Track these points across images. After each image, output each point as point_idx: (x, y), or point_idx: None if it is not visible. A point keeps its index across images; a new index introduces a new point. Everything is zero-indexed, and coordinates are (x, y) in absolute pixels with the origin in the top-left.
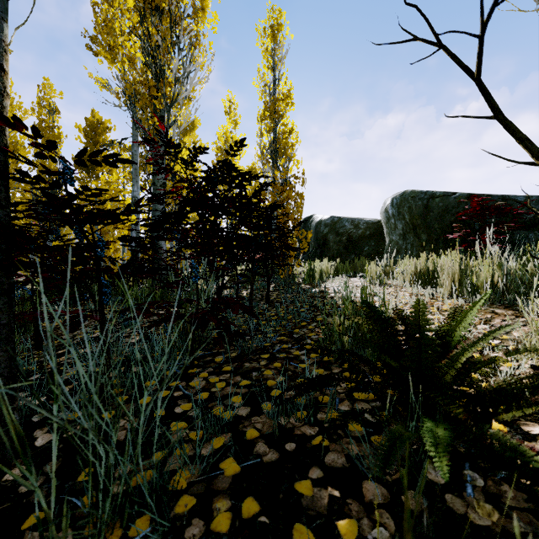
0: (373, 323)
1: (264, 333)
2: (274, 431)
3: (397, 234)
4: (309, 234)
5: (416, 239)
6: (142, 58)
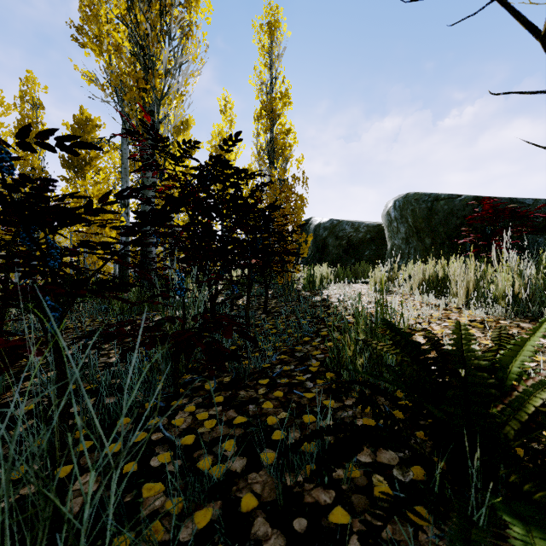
0: (401, 352)
1: (262, 351)
2: (279, 502)
3: (399, 238)
4: (309, 238)
5: (419, 243)
6: (131, 49)
